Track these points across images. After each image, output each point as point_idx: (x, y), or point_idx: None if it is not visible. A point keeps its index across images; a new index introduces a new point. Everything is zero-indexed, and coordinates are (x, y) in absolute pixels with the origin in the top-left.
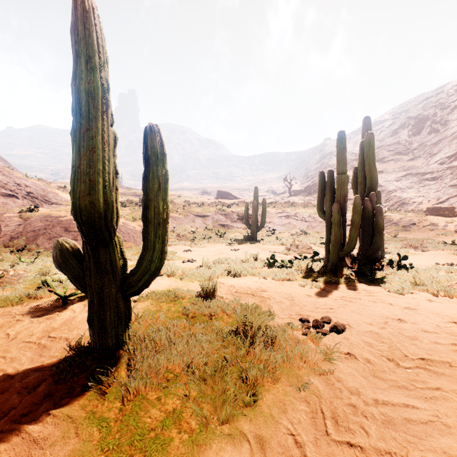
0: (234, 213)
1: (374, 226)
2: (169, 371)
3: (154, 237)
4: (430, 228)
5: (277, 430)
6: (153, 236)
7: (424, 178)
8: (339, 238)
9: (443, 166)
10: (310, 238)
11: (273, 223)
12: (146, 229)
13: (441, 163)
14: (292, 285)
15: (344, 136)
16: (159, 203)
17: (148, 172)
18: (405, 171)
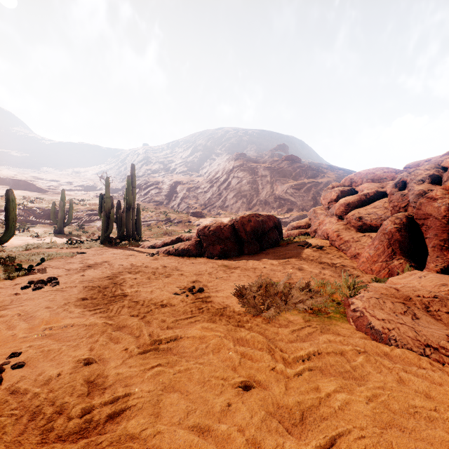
0: (39, 209)
1: (122, 222)
2: (22, 261)
3: (12, 225)
4: (188, 224)
5: (55, 260)
6: (11, 225)
7: (202, 191)
8: (105, 228)
9: (211, 185)
10: (113, 231)
11: (83, 220)
12: (8, 223)
13: (211, 182)
14: (76, 249)
15: (109, 180)
16: (14, 215)
17: (9, 205)
18: (193, 184)
